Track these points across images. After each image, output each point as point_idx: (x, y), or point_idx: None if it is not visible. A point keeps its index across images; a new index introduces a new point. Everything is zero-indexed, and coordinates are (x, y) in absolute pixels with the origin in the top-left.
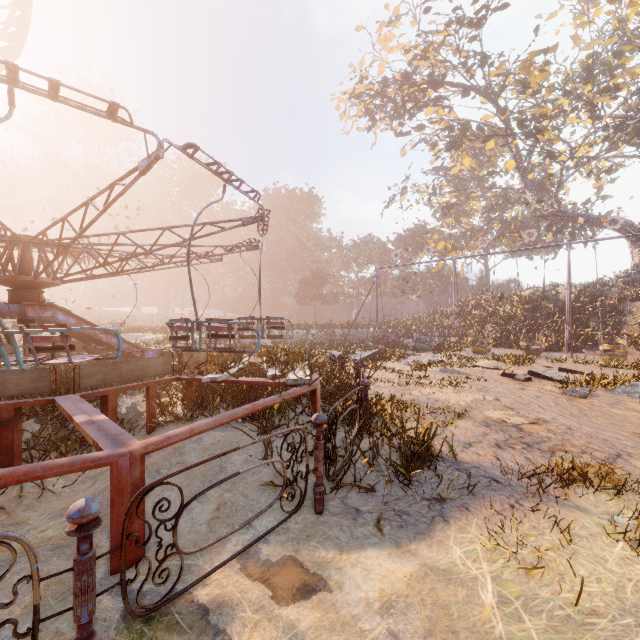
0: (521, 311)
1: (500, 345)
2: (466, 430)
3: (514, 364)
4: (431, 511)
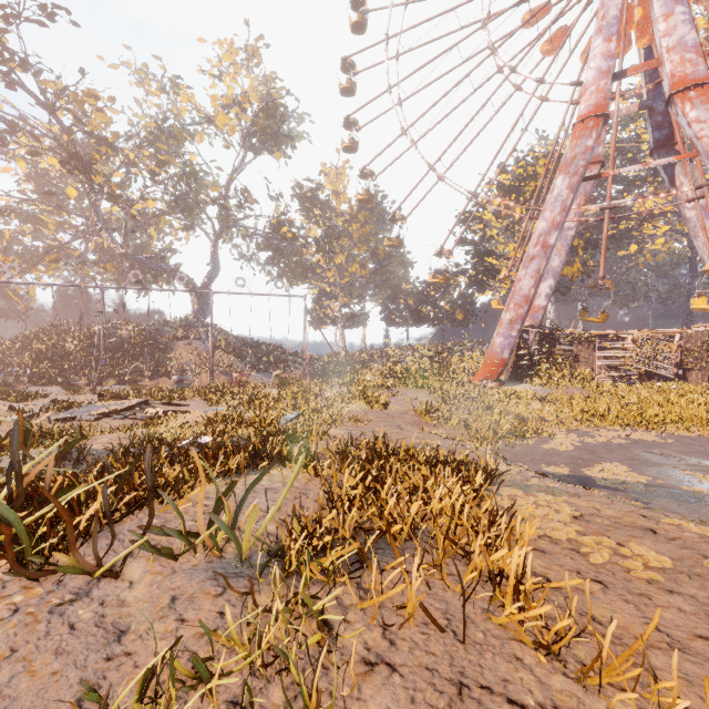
0: (82, 347)
1: (52, 383)
2: None
3: (17, 401)
4: None
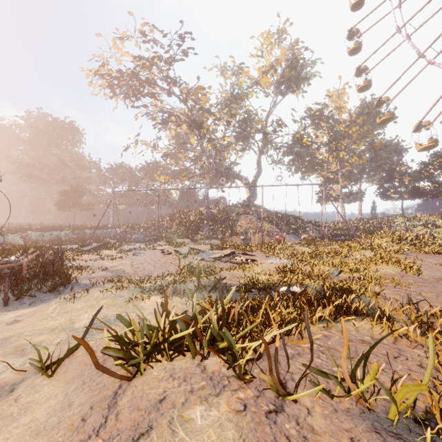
0: (197, 219)
1: (185, 237)
2: (99, 274)
3: (176, 247)
4: (54, 297)
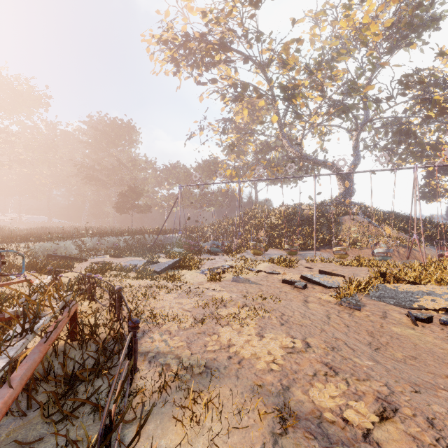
0: (281, 222)
1: (269, 246)
2: None
3: (286, 266)
4: None
